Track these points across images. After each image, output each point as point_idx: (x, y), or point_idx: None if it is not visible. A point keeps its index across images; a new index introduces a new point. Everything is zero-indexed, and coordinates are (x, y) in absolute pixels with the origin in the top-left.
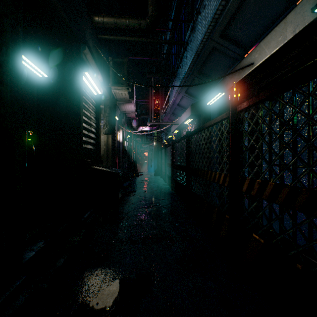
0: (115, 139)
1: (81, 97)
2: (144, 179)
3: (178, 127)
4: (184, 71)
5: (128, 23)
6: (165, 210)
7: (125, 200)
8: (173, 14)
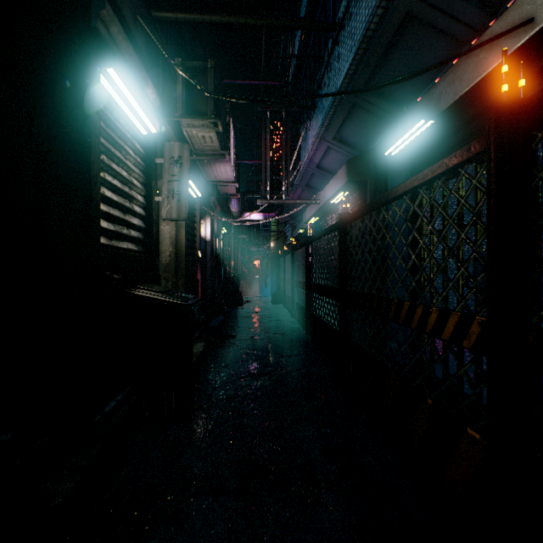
0: (194, 234)
1: (97, 124)
2: (252, 310)
3: (317, 211)
4: (332, 90)
5: None
6: (294, 383)
7: (211, 357)
8: None
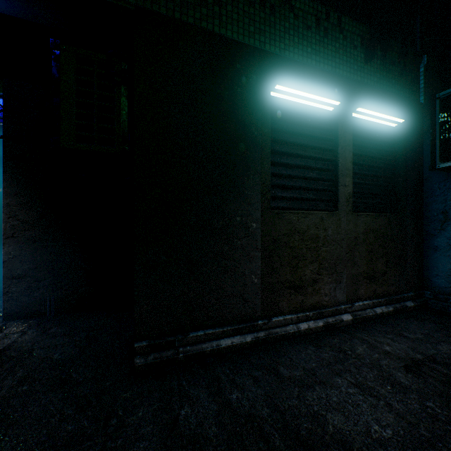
0: None
1: None
2: None
3: None
4: None
5: None
6: None
7: None
8: None
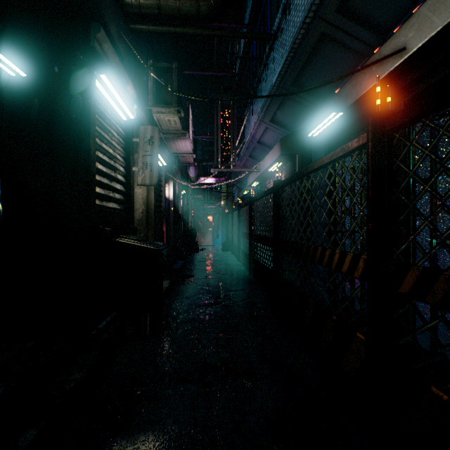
0: (161, 195)
1: (93, 117)
2: (207, 256)
3: (258, 177)
4: (269, 84)
5: (179, 5)
6: (239, 310)
7: (174, 291)
8: (251, 1)
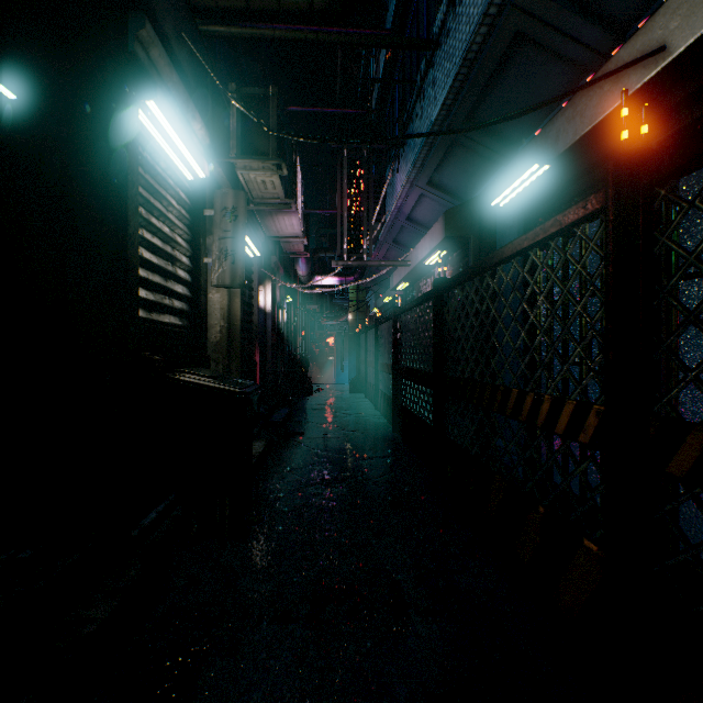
0: (251, 304)
1: (134, 171)
2: (325, 401)
3: (407, 275)
4: (426, 123)
5: None
6: (377, 492)
7: (273, 459)
8: None
